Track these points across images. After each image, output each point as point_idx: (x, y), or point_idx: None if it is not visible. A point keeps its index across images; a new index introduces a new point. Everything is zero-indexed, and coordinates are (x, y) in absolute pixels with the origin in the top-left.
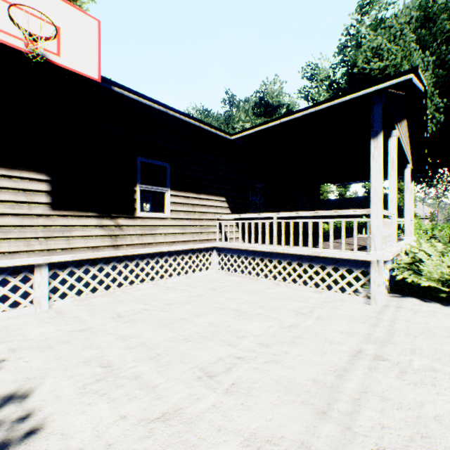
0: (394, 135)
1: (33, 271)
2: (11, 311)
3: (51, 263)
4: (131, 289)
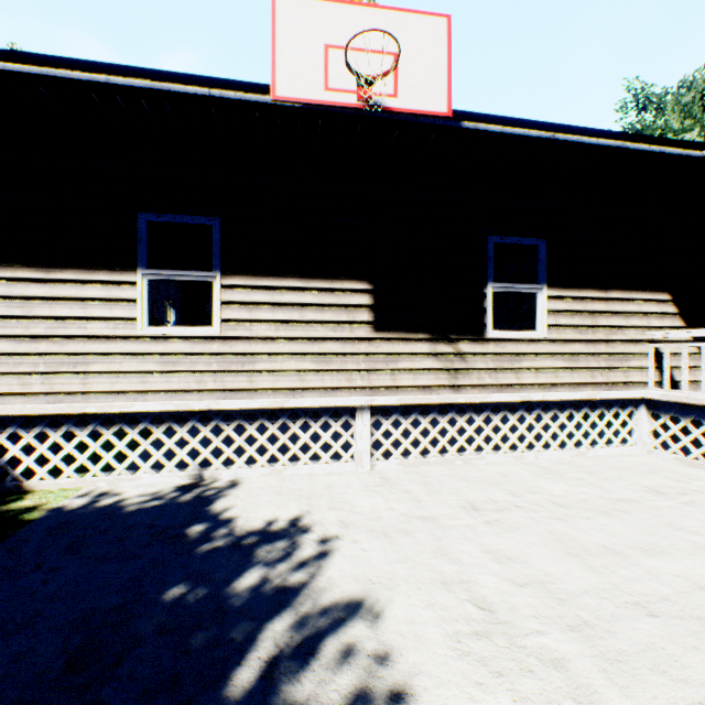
0: None
1: (353, 415)
2: (332, 465)
3: (373, 406)
4: (477, 460)
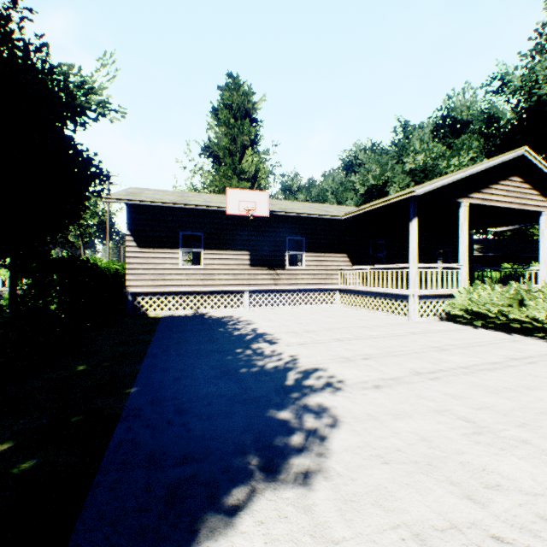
0: (462, 206)
1: (244, 293)
2: (237, 308)
3: (250, 290)
4: (283, 307)
